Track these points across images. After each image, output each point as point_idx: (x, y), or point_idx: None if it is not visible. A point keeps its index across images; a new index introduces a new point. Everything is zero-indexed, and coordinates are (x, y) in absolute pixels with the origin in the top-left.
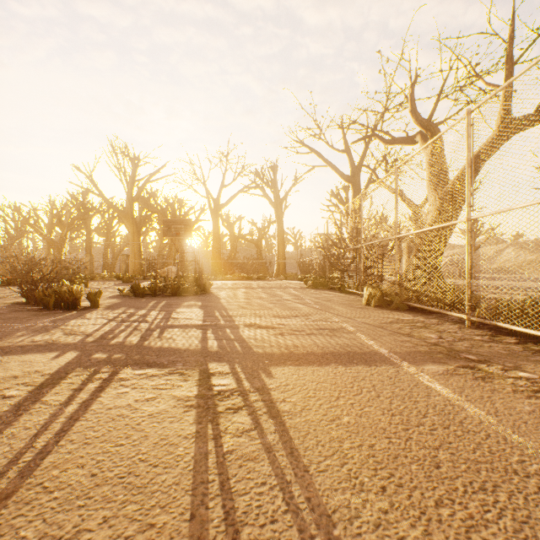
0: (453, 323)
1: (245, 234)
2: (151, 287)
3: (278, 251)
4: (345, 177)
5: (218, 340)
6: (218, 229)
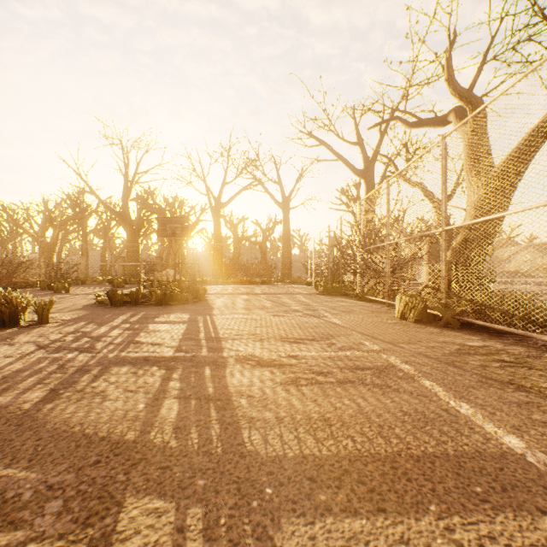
0: None
1: (249, 236)
2: (131, 294)
3: (283, 253)
4: (357, 172)
5: (181, 400)
6: (219, 229)
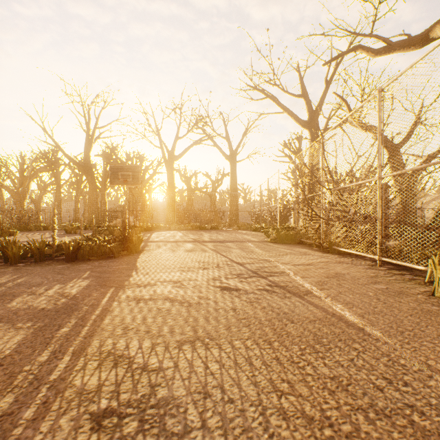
0: None
1: (200, 188)
2: (34, 246)
3: (231, 201)
4: (302, 122)
5: None
6: (172, 179)
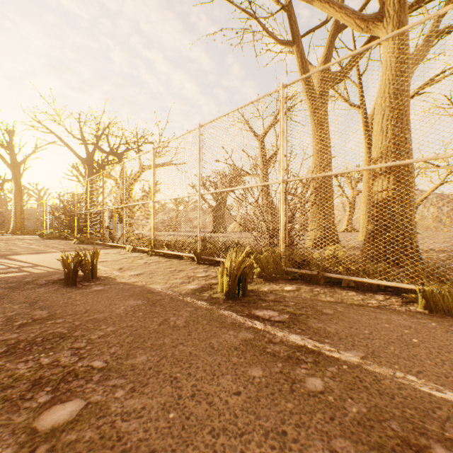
0: (101, 246)
1: None
2: None
3: (15, 209)
4: (82, 159)
5: None
6: None
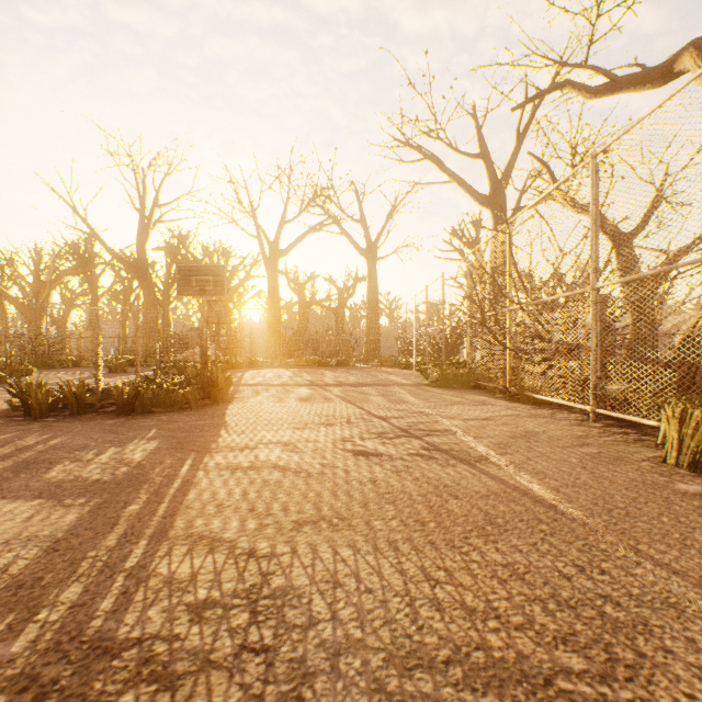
0: None
1: (320, 300)
2: (69, 392)
3: (368, 321)
4: (481, 198)
5: None
6: (276, 287)
